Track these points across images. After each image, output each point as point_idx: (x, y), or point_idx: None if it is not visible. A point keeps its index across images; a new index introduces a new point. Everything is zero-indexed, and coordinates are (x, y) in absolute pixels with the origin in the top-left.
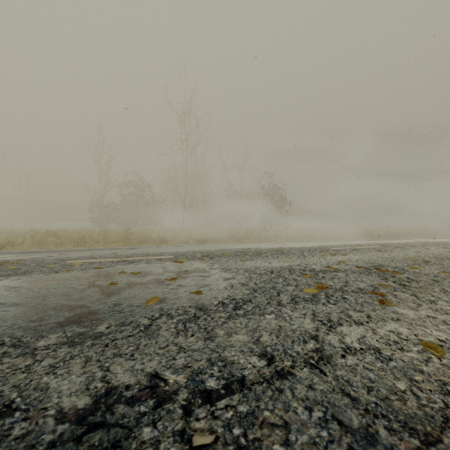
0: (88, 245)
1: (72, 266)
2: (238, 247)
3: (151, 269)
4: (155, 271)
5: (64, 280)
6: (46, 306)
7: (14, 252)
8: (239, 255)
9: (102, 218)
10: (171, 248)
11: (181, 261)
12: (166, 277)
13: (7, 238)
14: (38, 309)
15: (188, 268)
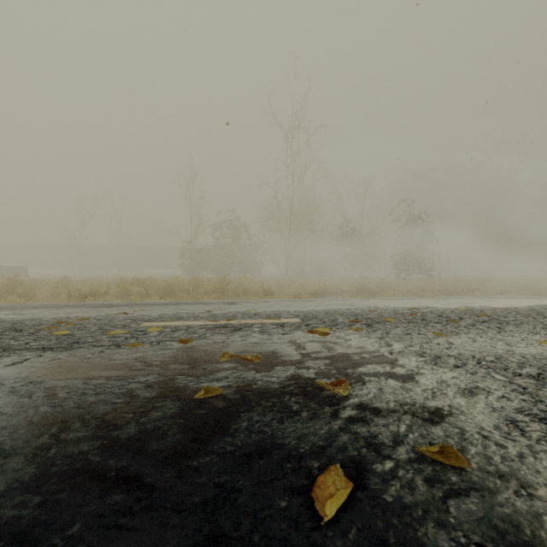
0: (177, 296)
1: (146, 334)
2: (389, 304)
3: (275, 348)
4: (285, 354)
5: (122, 367)
6: (45, 471)
7: (90, 304)
8: (415, 321)
9: (193, 265)
10: (286, 304)
11: (321, 332)
12: (315, 374)
13: (90, 287)
14: (18, 485)
15: (345, 348)
